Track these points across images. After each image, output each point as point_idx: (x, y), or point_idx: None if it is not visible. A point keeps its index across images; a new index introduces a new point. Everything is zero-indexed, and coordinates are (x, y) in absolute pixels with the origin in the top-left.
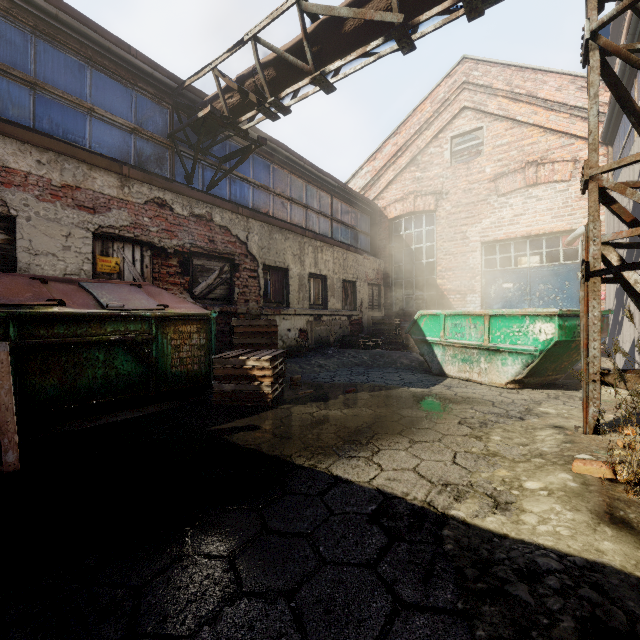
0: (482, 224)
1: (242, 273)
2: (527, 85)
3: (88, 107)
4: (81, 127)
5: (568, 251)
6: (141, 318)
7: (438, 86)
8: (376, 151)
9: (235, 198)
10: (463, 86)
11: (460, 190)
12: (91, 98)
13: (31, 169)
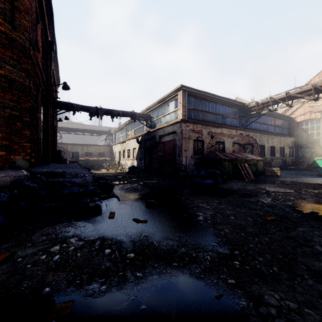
0: None
1: (254, 148)
2: None
3: (228, 116)
4: (227, 120)
5: None
6: (255, 160)
7: None
8: None
9: (250, 127)
10: None
11: None
12: (228, 114)
13: (226, 133)
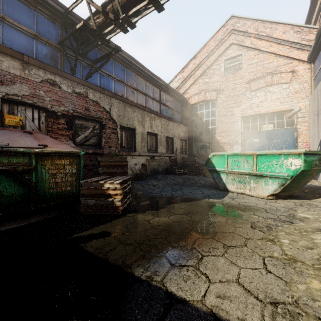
0: (242, 107)
1: (107, 130)
2: (267, 30)
3: (0, 16)
4: None
5: (289, 121)
6: (23, 153)
7: (218, 32)
8: (184, 67)
9: (103, 86)
10: (231, 32)
11: (230, 88)
12: (3, 10)
13: None
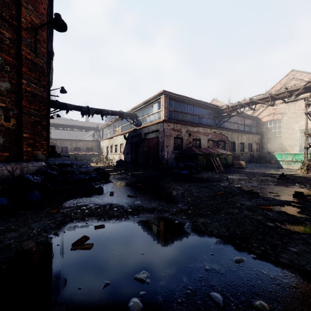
0: (299, 124)
1: (226, 144)
2: None
3: (204, 117)
4: (203, 120)
5: None
6: (225, 154)
7: (282, 79)
8: None
9: (223, 126)
10: (292, 79)
11: (291, 112)
12: (204, 115)
13: (202, 131)
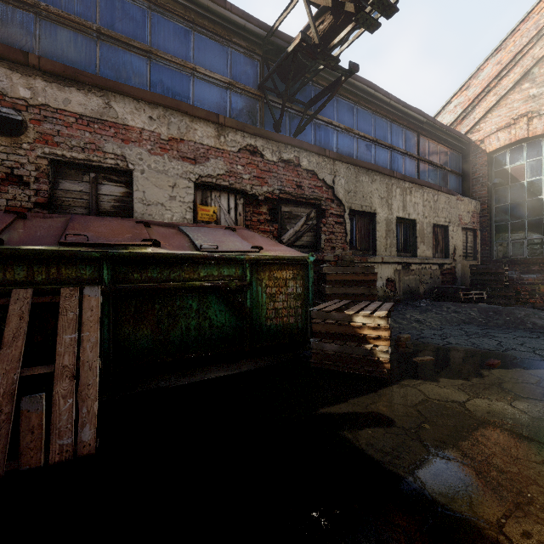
0: None
1: (328, 219)
2: None
3: (191, 67)
4: (186, 87)
5: None
6: (235, 261)
7: None
8: (469, 78)
9: (320, 144)
10: None
11: None
12: (193, 59)
13: (144, 125)
